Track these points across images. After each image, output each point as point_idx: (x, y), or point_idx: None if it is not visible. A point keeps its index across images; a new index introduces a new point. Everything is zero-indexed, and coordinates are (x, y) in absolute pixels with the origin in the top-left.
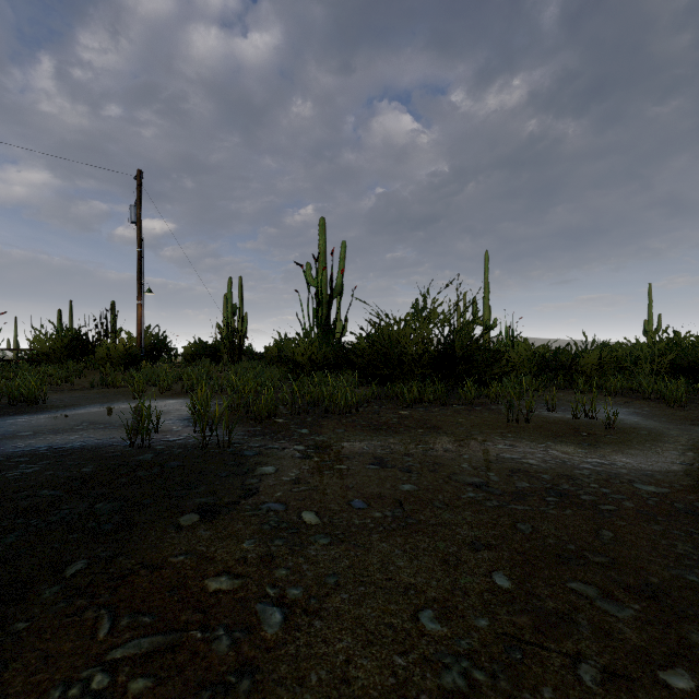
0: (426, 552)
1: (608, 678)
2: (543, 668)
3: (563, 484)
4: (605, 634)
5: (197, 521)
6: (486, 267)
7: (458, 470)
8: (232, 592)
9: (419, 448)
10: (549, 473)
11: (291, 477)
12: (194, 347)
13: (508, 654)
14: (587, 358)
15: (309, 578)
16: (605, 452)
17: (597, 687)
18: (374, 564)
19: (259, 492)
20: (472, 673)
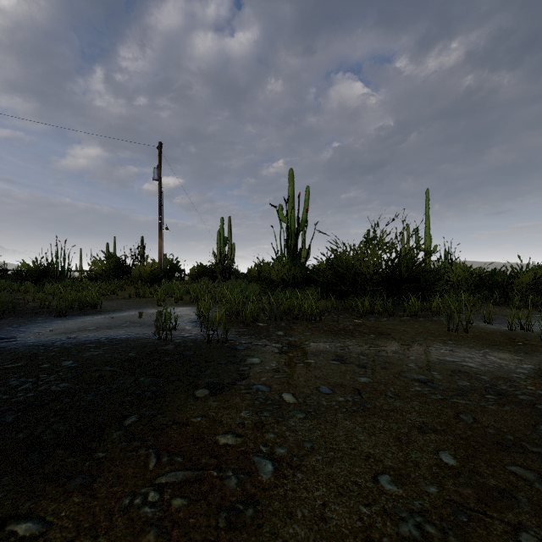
0: (382, 430)
1: None
2: (487, 532)
3: (500, 385)
4: None
5: (207, 394)
6: (427, 202)
7: (405, 368)
8: (235, 446)
9: (372, 349)
10: (488, 375)
11: (272, 367)
12: (197, 269)
13: (455, 517)
14: (521, 278)
15: (291, 442)
16: (541, 360)
17: None
18: (340, 436)
19: (249, 376)
20: (425, 527)
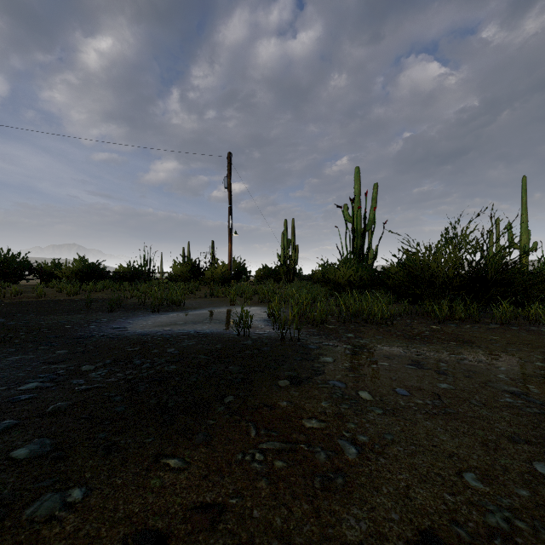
0: (466, 434)
1: None
2: None
3: None
4: None
5: (288, 385)
6: (523, 191)
7: (493, 378)
8: (320, 429)
9: (453, 357)
10: None
11: (345, 366)
12: (263, 271)
13: None
14: None
15: (371, 432)
16: None
17: None
18: (420, 433)
19: (324, 373)
20: (513, 521)
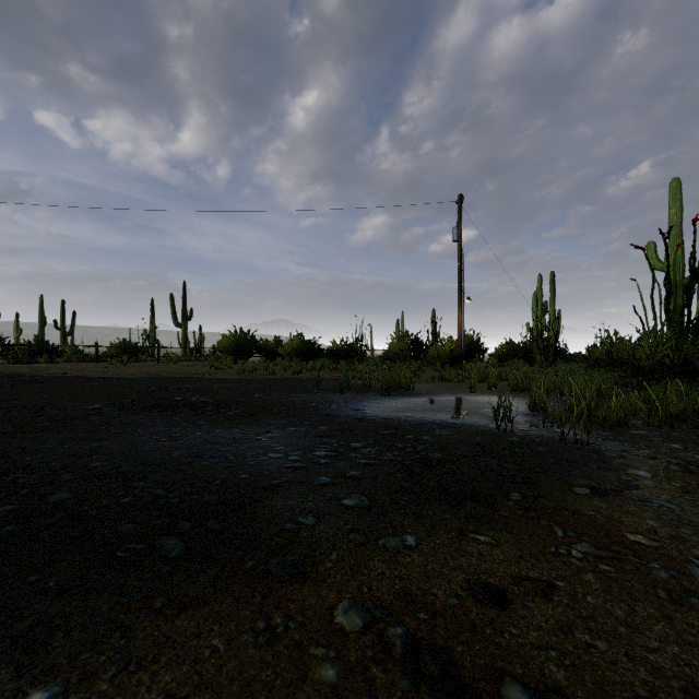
0: None
1: None
2: None
3: None
4: None
5: (588, 494)
6: None
7: None
8: (652, 547)
9: None
10: None
11: (675, 486)
12: (506, 348)
13: None
14: None
15: None
16: None
17: None
18: None
19: (640, 488)
20: None
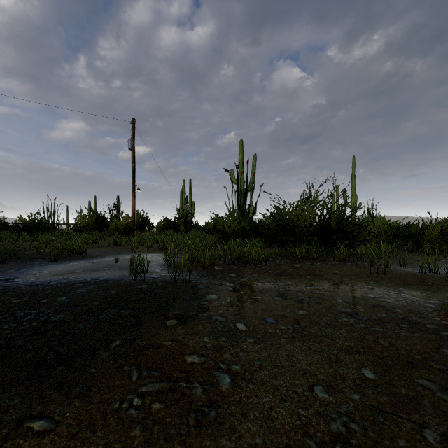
0: (316, 352)
1: (445, 440)
2: (398, 428)
3: (412, 316)
4: (443, 413)
5: (176, 324)
6: (353, 167)
7: (335, 303)
8: (200, 364)
9: (308, 288)
10: (402, 308)
11: (227, 302)
12: (164, 223)
13: (374, 417)
14: (431, 230)
15: (244, 360)
16: (445, 297)
17: (437, 444)
18: (283, 356)
19: (209, 309)
20: (350, 425)
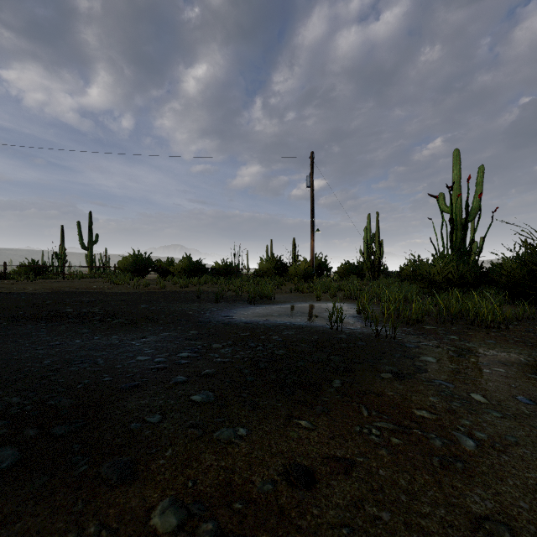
0: None
1: None
2: None
3: None
4: None
5: (391, 378)
6: None
7: None
8: (432, 420)
9: None
10: None
11: (451, 368)
12: (345, 267)
13: None
14: None
15: (490, 431)
16: None
17: None
18: None
19: (428, 371)
20: None
